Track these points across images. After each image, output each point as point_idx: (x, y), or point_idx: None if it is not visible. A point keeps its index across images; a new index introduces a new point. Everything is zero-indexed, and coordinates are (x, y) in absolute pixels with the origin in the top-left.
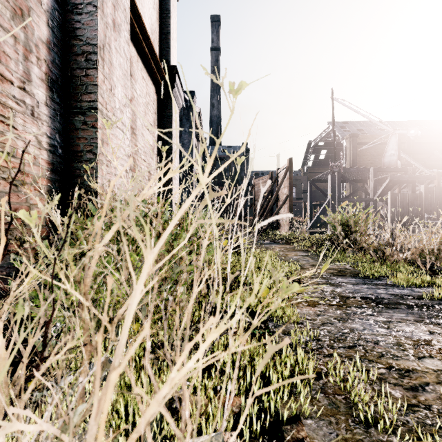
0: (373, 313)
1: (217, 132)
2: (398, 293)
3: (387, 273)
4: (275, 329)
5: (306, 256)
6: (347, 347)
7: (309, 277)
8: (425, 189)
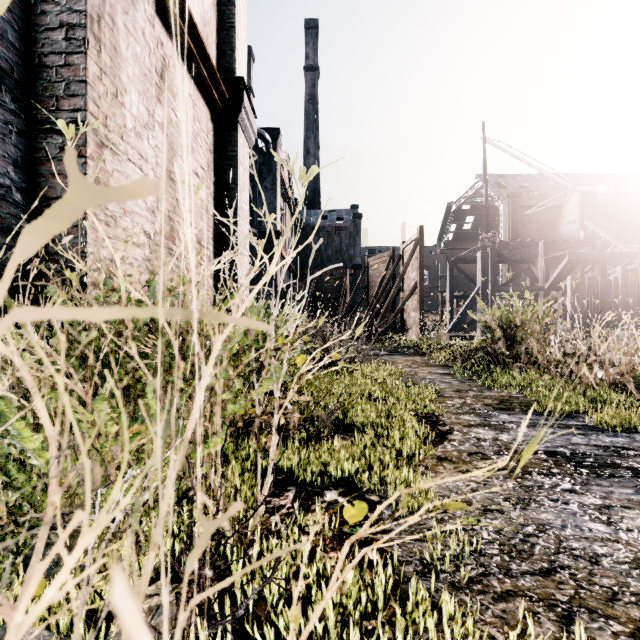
0: (575, 488)
1: (314, 190)
2: (609, 443)
3: (582, 405)
4: (394, 526)
5: (447, 375)
6: (539, 573)
7: (454, 413)
8: (623, 272)
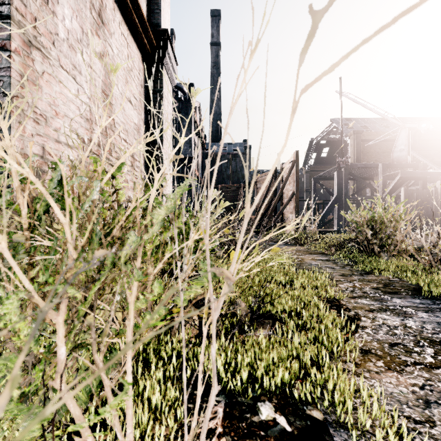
0: None
1: (218, 129)
2: None
3: None
4: None
5: (328, 261)
6: None
7: (351, 297)
8: None
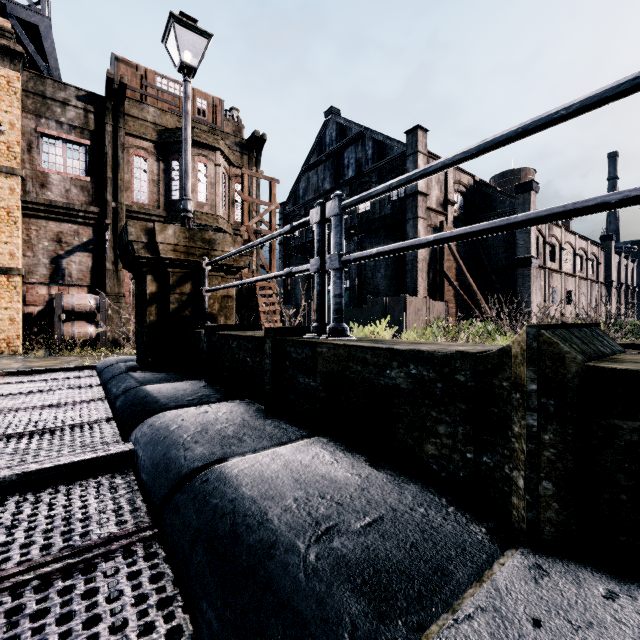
0: None
1: None
2: None
3: None
4: None
5: None
6: None
7: None
8: None
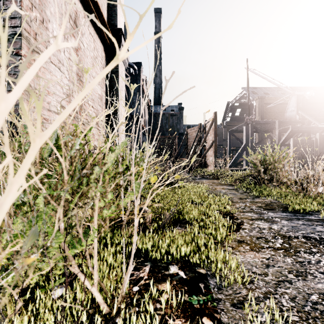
0: None
1: (159, 95)
2: None
3: (316, 207)
4: (219, 294)
5: (232, 190)
6: None
7: (241, 212)
8: (320, 136)
